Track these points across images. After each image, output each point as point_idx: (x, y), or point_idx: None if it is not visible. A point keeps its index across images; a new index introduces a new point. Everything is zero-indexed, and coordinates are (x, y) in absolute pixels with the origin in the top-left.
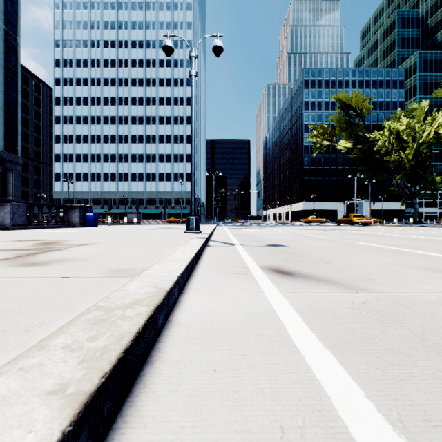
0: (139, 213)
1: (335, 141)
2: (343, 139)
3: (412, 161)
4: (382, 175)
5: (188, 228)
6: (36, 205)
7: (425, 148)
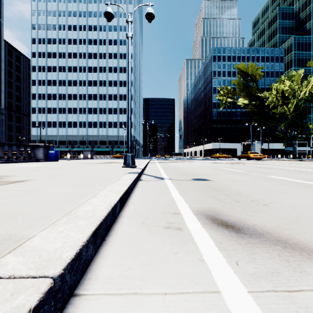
0: (92, 150)
1: (236, 99)
2: (242, 98)
3: (293, 113)
4: (270, 123)
5: (125, 163)
6: (6, 144)
7: (302, 104)
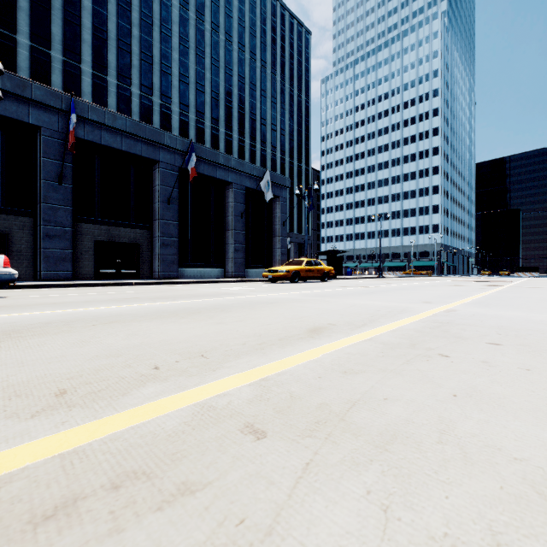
0: (376, 268)
1: None
2: None
3: None
4: None
5: (378, 275)
6: None
7: None
